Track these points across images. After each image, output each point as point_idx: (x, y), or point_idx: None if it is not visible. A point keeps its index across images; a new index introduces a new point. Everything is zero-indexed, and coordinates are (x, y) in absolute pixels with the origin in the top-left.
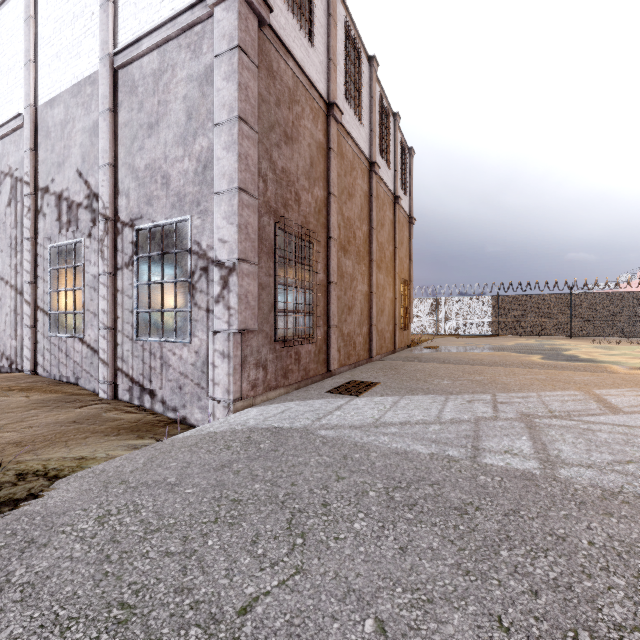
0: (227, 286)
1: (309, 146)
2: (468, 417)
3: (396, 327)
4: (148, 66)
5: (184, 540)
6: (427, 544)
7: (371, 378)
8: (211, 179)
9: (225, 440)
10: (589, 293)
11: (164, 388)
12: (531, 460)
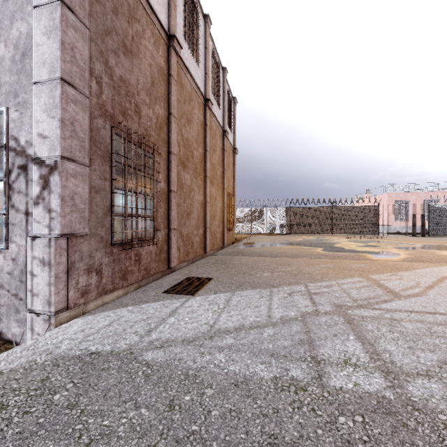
0: (47, 186)
1: (150, 66)
2: (295, 314)
3: (224, 229)
4: None
5: None
6: None
7: (206, 273)
8: (31, 68)
9: (4, 391)
10: (342, 206)
11: None
12: (374, 373)
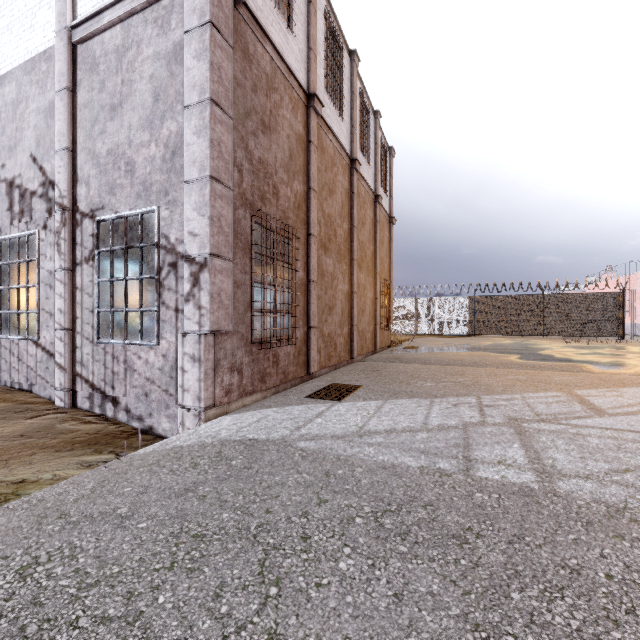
0: (198, 283)
1: (288, 137)
2: (455, 423)
3: (377, 327)
4: (110, 42)
5: (128, 597)
6: (426, 587)
7: (353, 381)
8: (180, 167)
9: (192, 456)
10: (560, 294)
11: (128, 395)
12: (527, 472)
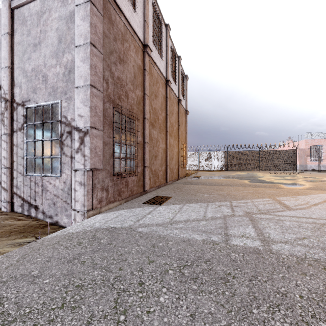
0: (83, 143)
1: (133, 66)
2: (220, 215)
3: (179, 166)
4: (33, 8)
5: None
6: (207, 309)
7: (167, 194)
8: (73, 79)
9: (78, 238)
10: (267, 150)
11: (44, 204)
12: (256, 240)
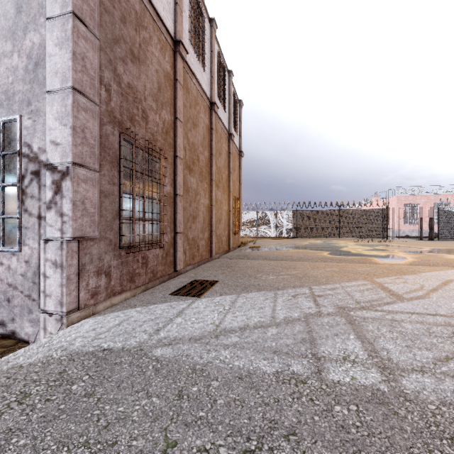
0: (60, 191)
1: (157, 72)
2: (298, 315)
3: (230, 232)
4: None
5: None
6: None
7: (211, 276)
8: (43, 77)
9: (26, 382)
10: (350, 210)
11: None
12: (371, 369)
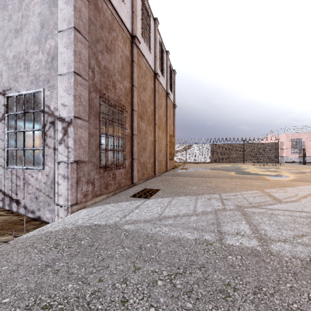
0: (66, 133)
1: (121, 57)
2: (210, 209)
3: (167, 159)
4: None
5: None
6: None
7: (155, 187)
8: (56, 66)
9: (56, 239)
10: (251, 143)
11: (25, 198)
12: (253, 239)
